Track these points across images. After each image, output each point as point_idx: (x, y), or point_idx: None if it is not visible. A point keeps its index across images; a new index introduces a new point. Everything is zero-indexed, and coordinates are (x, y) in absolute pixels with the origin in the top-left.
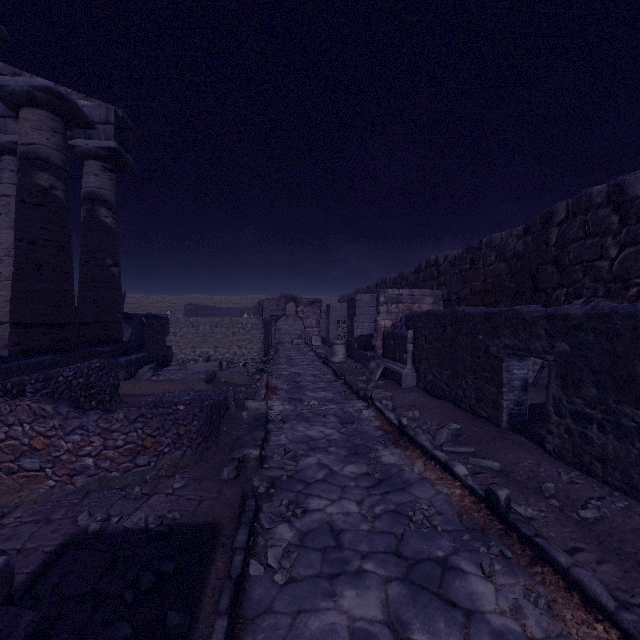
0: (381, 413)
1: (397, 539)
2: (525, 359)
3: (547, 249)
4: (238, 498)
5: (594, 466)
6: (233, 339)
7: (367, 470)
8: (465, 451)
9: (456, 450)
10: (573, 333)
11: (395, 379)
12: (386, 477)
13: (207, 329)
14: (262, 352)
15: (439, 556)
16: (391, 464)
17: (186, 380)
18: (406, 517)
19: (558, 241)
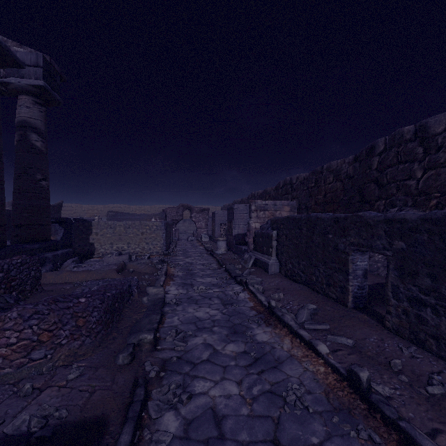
0: (254, 295)
1: (274, 424)
2: (366, 253)
3: (370, 172)
4: (130, 385)
5: (429, 342)
6: (142, 237)
7: (245, 348)
8: (322, 328)
9: (315, 328)
10: (409, 234)
11: (263, 267)
12: (261, 355)
13: (122, 230)
14: (164, 247)
15: (314, 443)
16: (264, 342)
17: (101, 270)
18: (280, 398)
19: (378, 166)
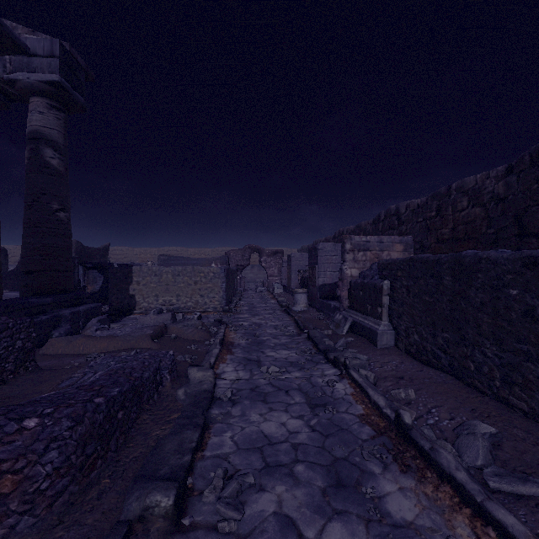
0: (362, 390)
1: None
2: None
3: None
4: None
5: None
6: (195, 288)
7: None
8: (533, 494)
9: (515, 490)
10: None
11: (367, 336)
12: None
13: (169, 278)
14: (224, 301)
15: None
16: (408, 525)
17: (130, 336)
18: None
19: None
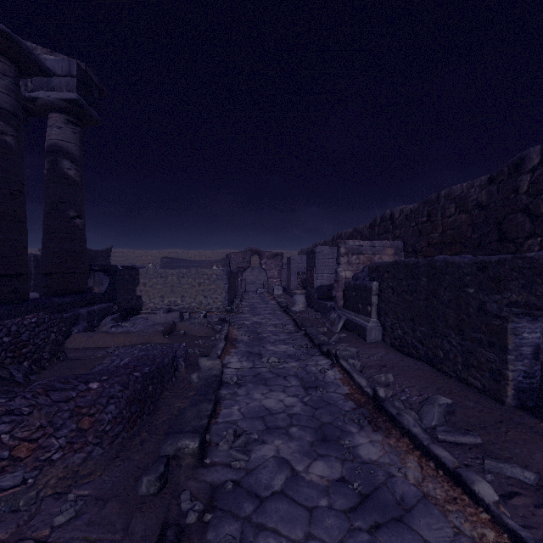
0: (349, 375)
1: None
2: (538, 320)
3: (517, 197)
4: (152, 540)
5: None
6: (199, 289)
7: (342, 472)
8: (469, 442)
9: (457, 440)
10: None
11: (358, 332)
12: (370, 490)
13: (174, 280)
14: (226, 301)
15: None
16: (373, 462)
17: (143, 332)
18: None
19: (530, 188)
